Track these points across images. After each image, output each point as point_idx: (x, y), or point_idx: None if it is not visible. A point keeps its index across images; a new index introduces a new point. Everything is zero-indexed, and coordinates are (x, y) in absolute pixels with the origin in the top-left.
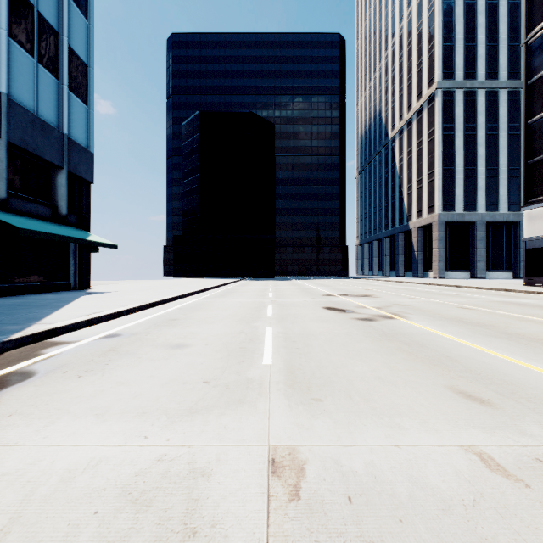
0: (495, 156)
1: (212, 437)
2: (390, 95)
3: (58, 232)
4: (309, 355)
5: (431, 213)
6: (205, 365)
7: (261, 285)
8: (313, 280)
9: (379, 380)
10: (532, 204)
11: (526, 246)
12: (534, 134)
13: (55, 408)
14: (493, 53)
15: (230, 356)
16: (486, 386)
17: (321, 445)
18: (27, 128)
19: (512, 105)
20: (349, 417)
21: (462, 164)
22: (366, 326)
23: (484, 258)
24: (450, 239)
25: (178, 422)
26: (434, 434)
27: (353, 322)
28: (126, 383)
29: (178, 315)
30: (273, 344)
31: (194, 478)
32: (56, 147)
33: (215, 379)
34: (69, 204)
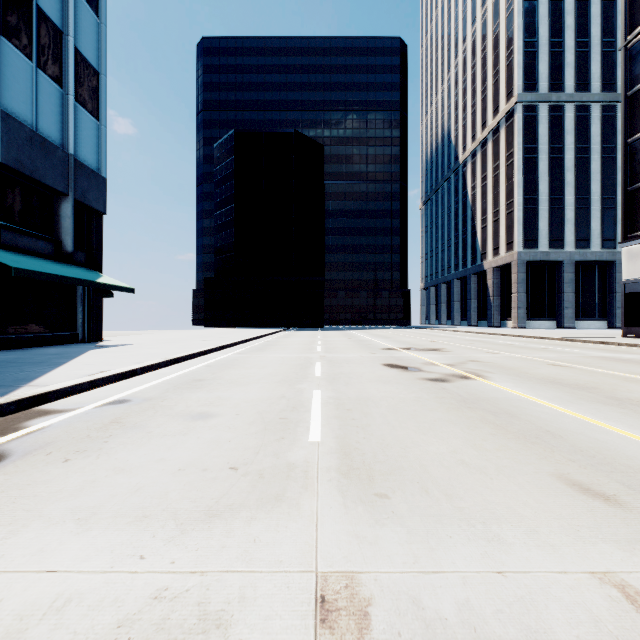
0: (585, 183)
1: (236, 557)
2: (461, 111)
3: (60, 273)
4: (368, 428)
5: (510, 251)
6: (234, 443)
7: (308, 336)
8: (370, 330)
9: (463, 465)
10: (633, 240)
11: (625, 290)
12: (636, 155)
13: (24, 509)
14: (583, 61)
15: (266, 431)
16: (607, 474)
17: (392, 570)
18: (24, 146)
19: (606, 122)
20: (428, 524)
21: (547, 192)
22: (439, 388)
23: (573, 304)
24: (533, 282)
25: (190, 532)
26: (551, 553)
27: (421, 384)
28: (127, 469)
29: (205, 374)
30: (322, 414)
31: (205, 632)
32: (60, 170)
33: (246, 464)
34: (76, 238)
